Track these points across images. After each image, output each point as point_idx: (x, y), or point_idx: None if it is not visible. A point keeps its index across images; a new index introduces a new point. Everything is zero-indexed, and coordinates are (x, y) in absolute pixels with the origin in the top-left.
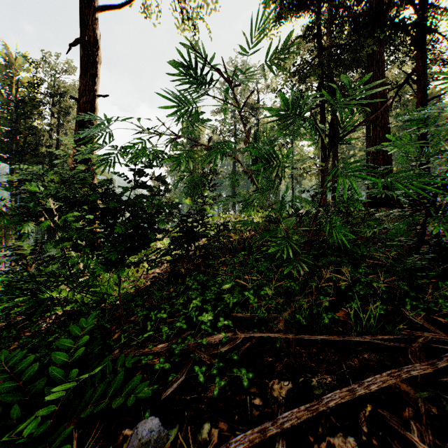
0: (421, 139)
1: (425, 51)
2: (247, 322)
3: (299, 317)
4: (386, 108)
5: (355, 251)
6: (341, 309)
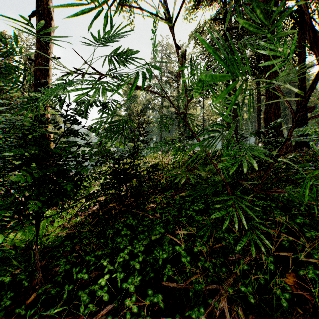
0: None
1: (304, 32)
2: (180, 291)
3: (245, 291)
4: (276, 74)
5: (295, 201)
6: (287, 272)
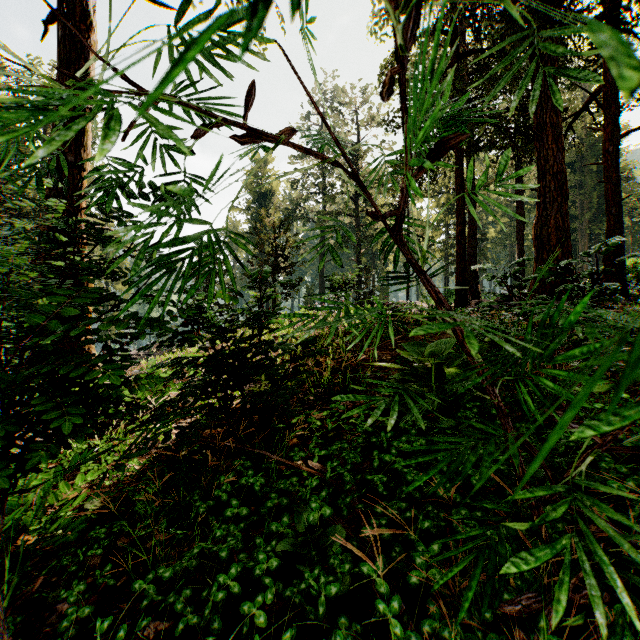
0: (610, 196)
1: None
2: None
3: None
4: (560, 145)
5: None
6: None
